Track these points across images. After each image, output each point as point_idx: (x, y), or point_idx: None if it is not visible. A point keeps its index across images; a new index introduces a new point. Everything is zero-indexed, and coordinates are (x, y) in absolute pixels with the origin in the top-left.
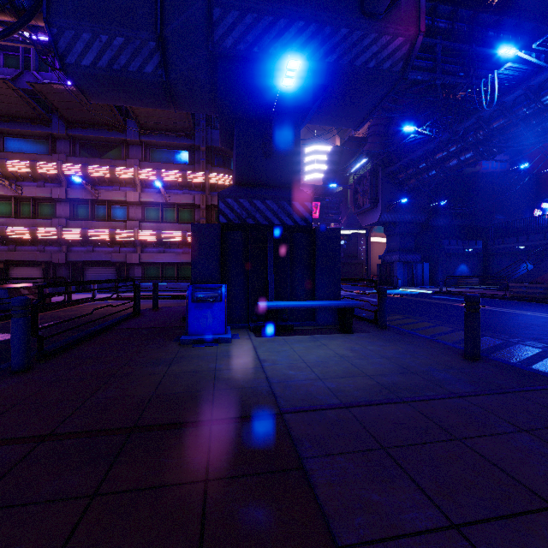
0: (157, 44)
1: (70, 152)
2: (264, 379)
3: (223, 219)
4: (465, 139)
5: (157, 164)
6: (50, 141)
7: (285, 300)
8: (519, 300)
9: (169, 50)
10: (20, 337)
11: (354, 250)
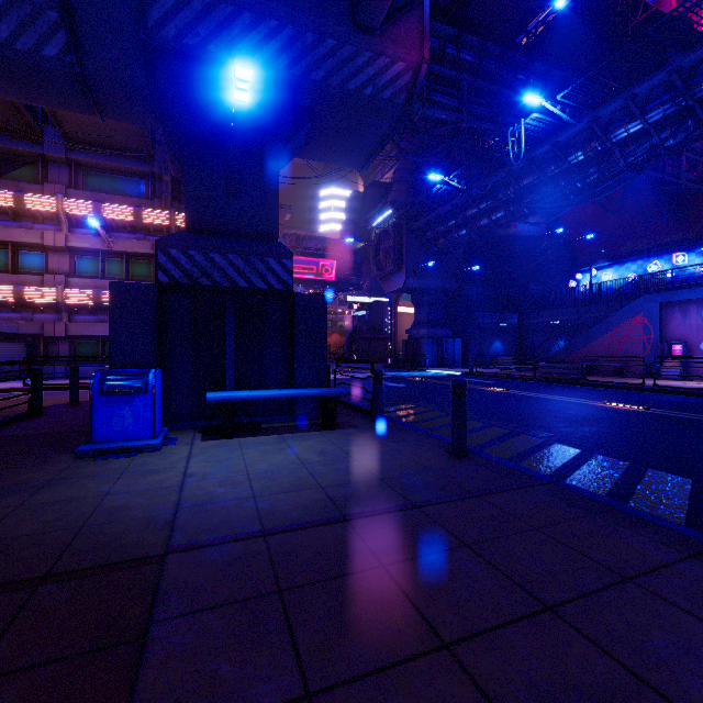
0: (61, 16)
1: None
2: (172, 504)
3: (165, 277)
4: (495, 196)
5: (94, 195)
6: None
7: (253, 389)
8: (547, 381)
9: (82, 29)
10: None
11: (378, 322)
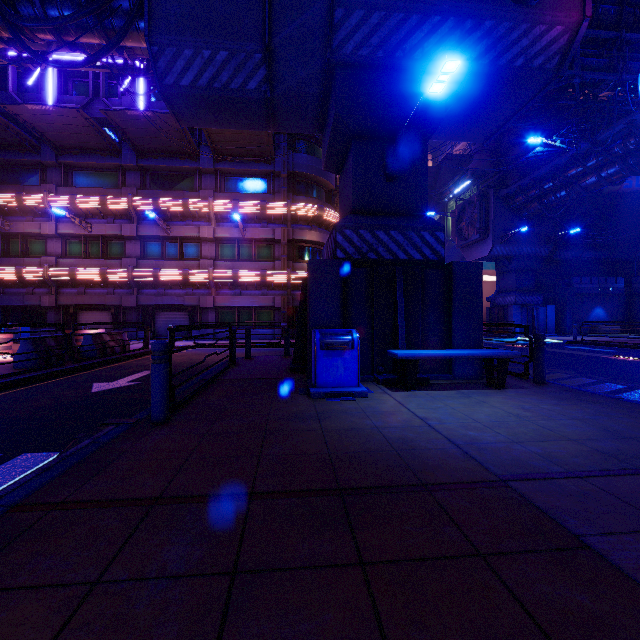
0: (263, 55)
1: (140, 185)
2: (445, 440)
3: (341, 254)
4: (609, 151)
5: (233, 195)
6: (120, 174)
7: (416, 349)
8: None
9: (277, 62)
10: (161, 385)
11: None
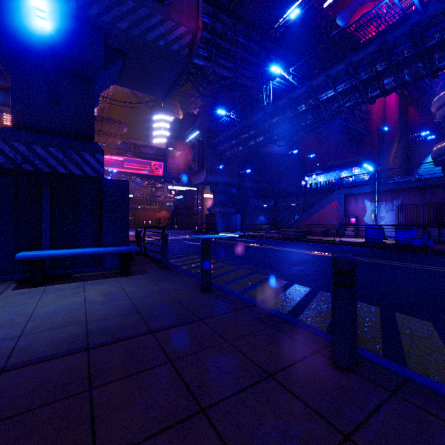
0: None
1: None
2: None
3: None
4: (258, 127)
5: None
6: None
7: (68, 248)
8: (286, 240)
9: None
10: None
11: (191, 203)
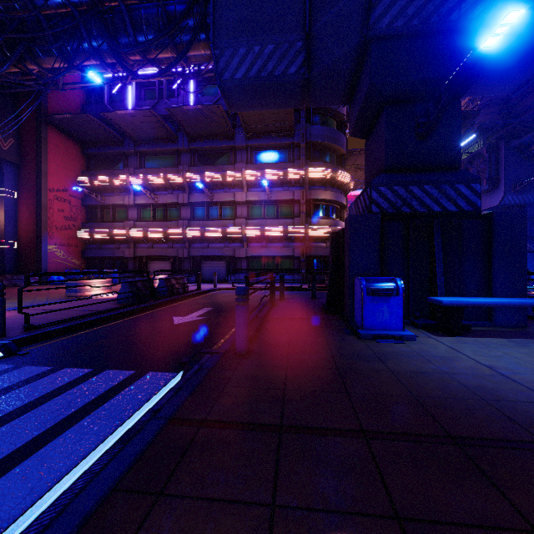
0: (303, 43)
1: (191, 163)
2: (533, 393)
3: (376, 209)
4: None
5: (260, 165)
6: (177, 155)
7: (453, 296)
8: None
9: (316, 47)
10: (244, 323)
11: None
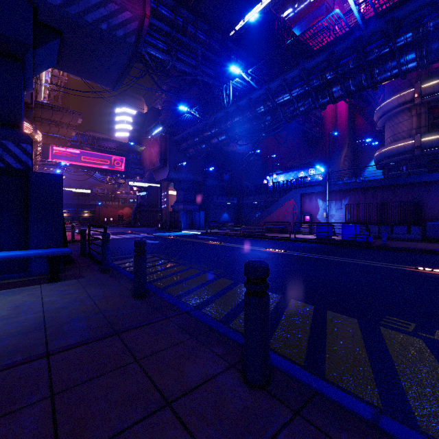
0: None
1: None
2: None
3: None
4: (220, 126)
5: None
6: None
7: None
8: (246, 237)
9: None
10: None
11: (155, 200)
